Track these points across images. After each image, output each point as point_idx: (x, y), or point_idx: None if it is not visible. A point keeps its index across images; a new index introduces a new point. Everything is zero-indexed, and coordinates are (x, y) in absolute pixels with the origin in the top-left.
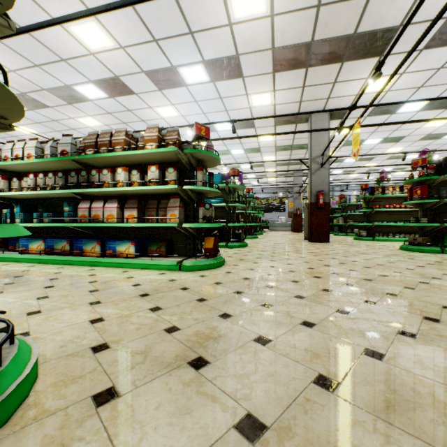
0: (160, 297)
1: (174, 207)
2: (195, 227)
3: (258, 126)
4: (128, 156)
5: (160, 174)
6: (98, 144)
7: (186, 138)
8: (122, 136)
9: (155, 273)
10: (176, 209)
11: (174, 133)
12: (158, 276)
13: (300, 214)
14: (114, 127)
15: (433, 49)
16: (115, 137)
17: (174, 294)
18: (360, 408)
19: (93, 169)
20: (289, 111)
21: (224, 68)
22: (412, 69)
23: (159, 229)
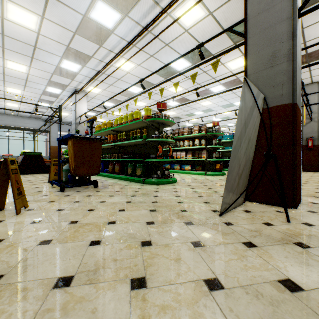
0: (197, 178)
1: (204, 153)
2: (212, 160)
3: None
4: (188, 136)
5: (199, 141)
6: (179, 132)
7: (218, 111)
8: (186, 129)
9: (197, 175)
10: (205, 154)
11: (204, 126)
12: (198, 176)
13: None
14: (181, 113)
15: None
16: (184, 129)
17: (201, 178)
18: (223, 186)
19: (177, 141)
20: None
21: (232, 83)
22: None
23: (199, 161)
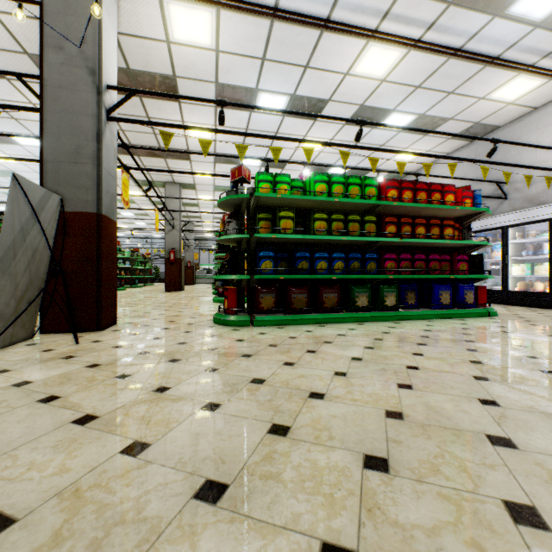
0: None
1: None
2: None
3: (120, 183)
4: None
5: None
6: None
7: (36, 182)
8: None
9: None
10: None
11: None
12: None
13: (191, 267)
14: None
15: (221, 164)
16: None
17: None
18: None
19: None
20: (144, 178)
21: None
22: (219, 171)
23: None
